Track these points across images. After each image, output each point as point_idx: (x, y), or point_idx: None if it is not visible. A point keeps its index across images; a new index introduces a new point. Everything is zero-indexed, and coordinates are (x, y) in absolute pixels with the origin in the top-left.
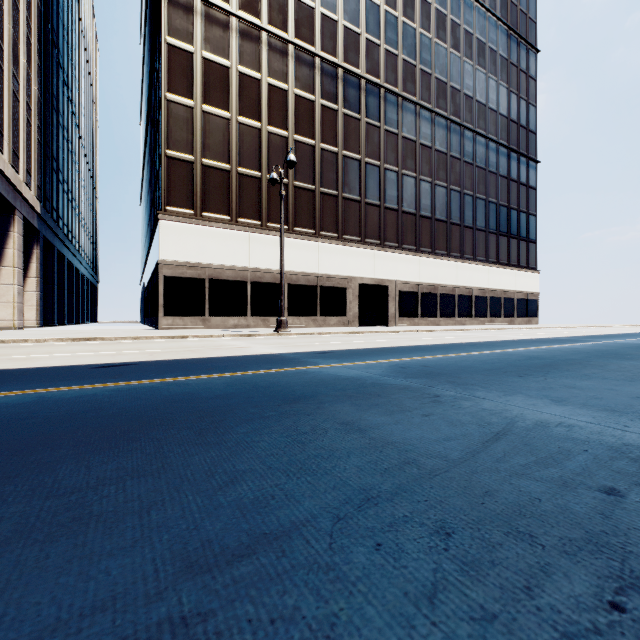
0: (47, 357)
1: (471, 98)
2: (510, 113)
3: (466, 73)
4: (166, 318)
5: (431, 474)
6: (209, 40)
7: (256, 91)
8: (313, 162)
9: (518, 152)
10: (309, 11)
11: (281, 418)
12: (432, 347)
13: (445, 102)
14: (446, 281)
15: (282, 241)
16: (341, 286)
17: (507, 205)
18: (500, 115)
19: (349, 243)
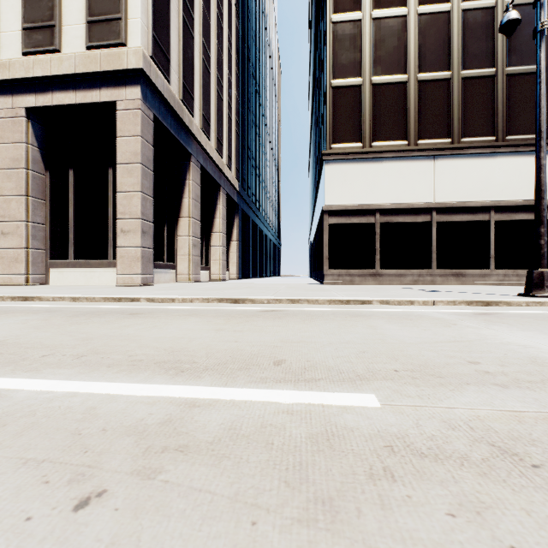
0: None
1: None
2: None
3: None
4: (331, 272)
5: None
6: None
7: None
8: None
9: None
10: None
11: None
12: None
13: None
14: None
15: (542, 121)
16: None
17: None
18: None
19: None
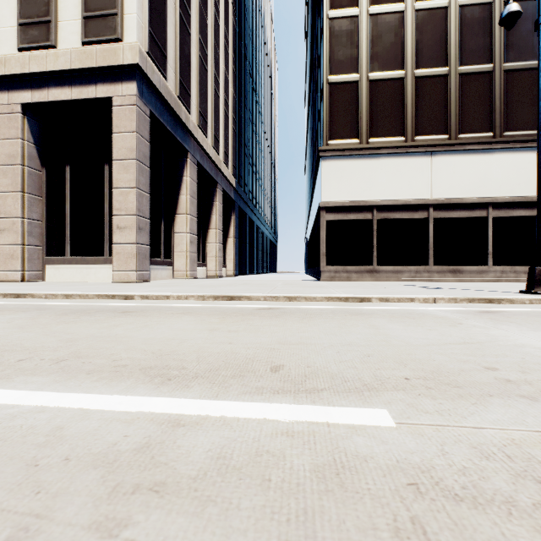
0: None
1: None
2: None
3: None
4: (328, 268)
5: None
6: None
7: None
8: None
9: None
10: None
11: None
12: None
13: None
14: None
15: None
16: None
17: None
18: None
19: None
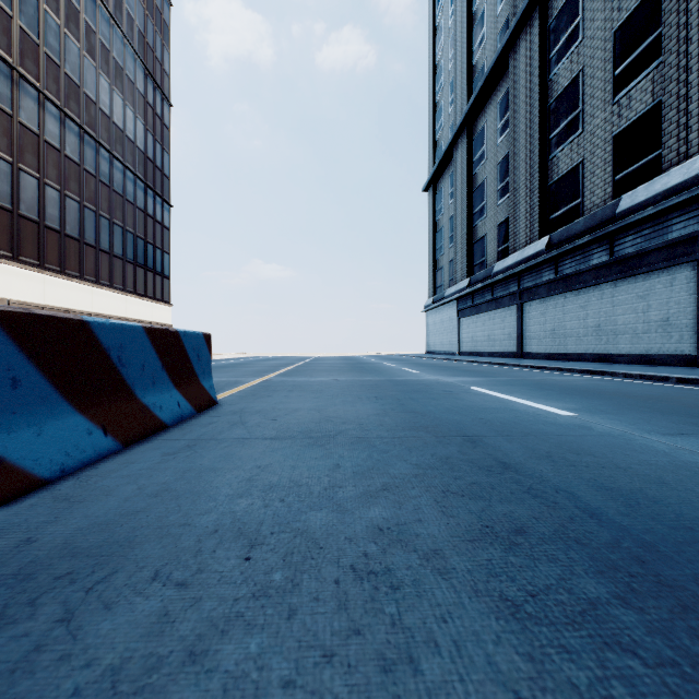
0: None
1: (108, 117)
2: (147, 150)
3: (103, 88)
4: None
5: None
6: None
7: None
8: None
9: (155, 191)
10: None
11: None
12: None
13: (78, 107)
14: (80, 306)
15: None
16: None
17: (145, 238)
18: (138, 148)
19: None
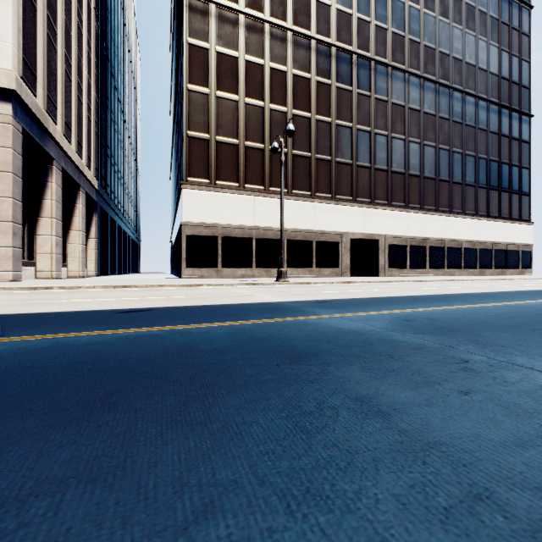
0: (87, 302)
1: (460, 61)
2: (501, 71)
3: (455, 37)
4: (187, 269)
5: (537, 537)
6: (221, 36)
7: (260, 75)
8: (309, 132)
9: (510, 108)
10: (306, 0)
11: (280, 385)
12: (430, 298)
13: (434, 67)
14: (435, 234)
15: (282, 201)
16: (334, 241)
17: (498, 160)
18: (490, 74)
19: (341, 202)
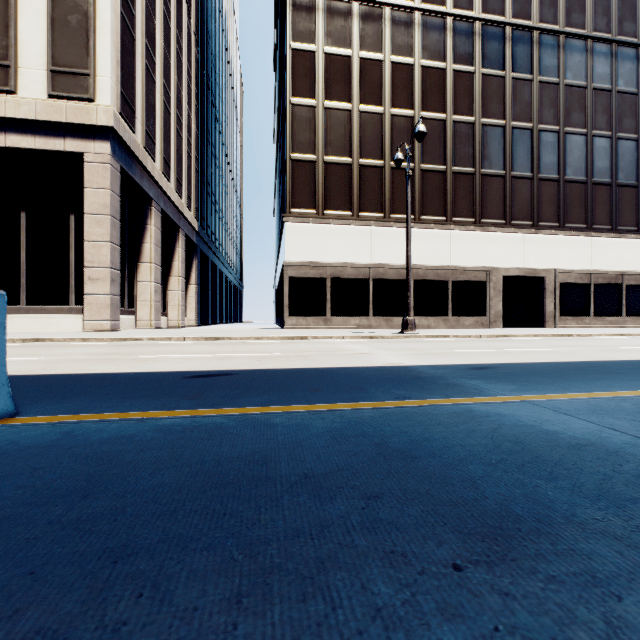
0: (164, 358)
1: None
2: None
3: None
4: (290, 318)
5: None
6: (330, 34)
7: (378, 74)
8: (443, 139)
9: None
10: None
11: None
12: None
13: (634, 24)
14: (636, 267)
15: (408, 229)
16: (479, 280)
17: None
18: None
19: (489, 228)
